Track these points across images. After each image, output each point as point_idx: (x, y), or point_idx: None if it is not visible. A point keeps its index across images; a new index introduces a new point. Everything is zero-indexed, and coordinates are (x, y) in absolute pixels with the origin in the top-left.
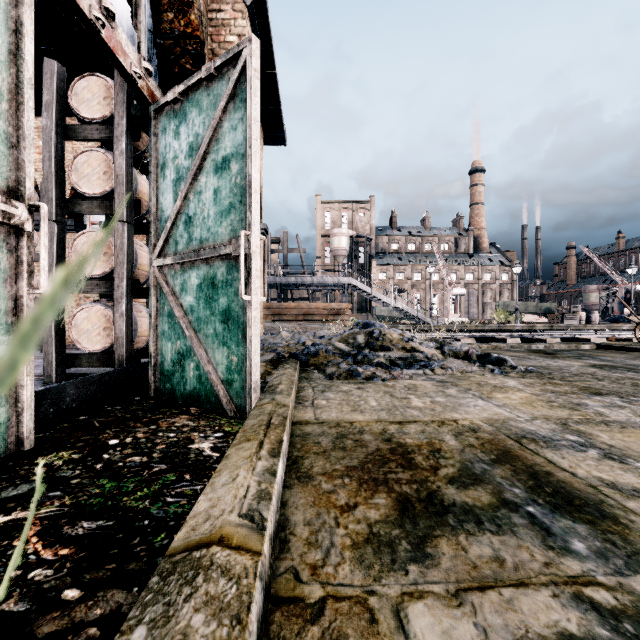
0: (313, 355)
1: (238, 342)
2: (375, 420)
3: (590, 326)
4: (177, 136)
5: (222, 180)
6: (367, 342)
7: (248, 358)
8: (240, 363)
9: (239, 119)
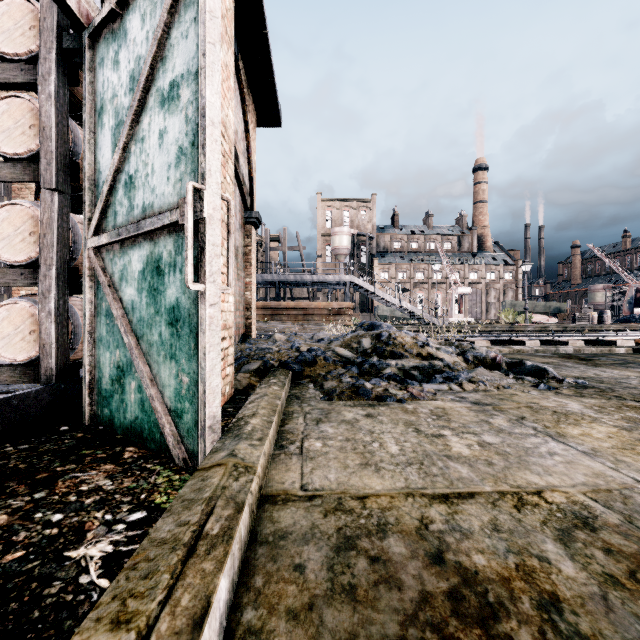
0: (309, 364)
1: (190, 354)
2: (402, 491)
3: (606, 327)
4: (116, 66)
5: (169, 116)
6: (374, 347)
7: (201, 380)
8: (192, 386)
9: (191, 20)
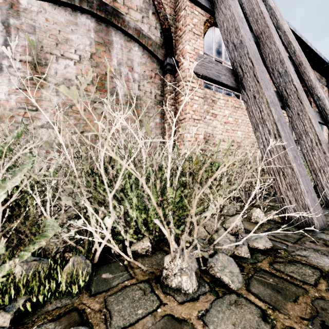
0: None
1: None
2: None
3: None
4: None
5: None
6: None
7: None
8: None
9: (320, 125)
